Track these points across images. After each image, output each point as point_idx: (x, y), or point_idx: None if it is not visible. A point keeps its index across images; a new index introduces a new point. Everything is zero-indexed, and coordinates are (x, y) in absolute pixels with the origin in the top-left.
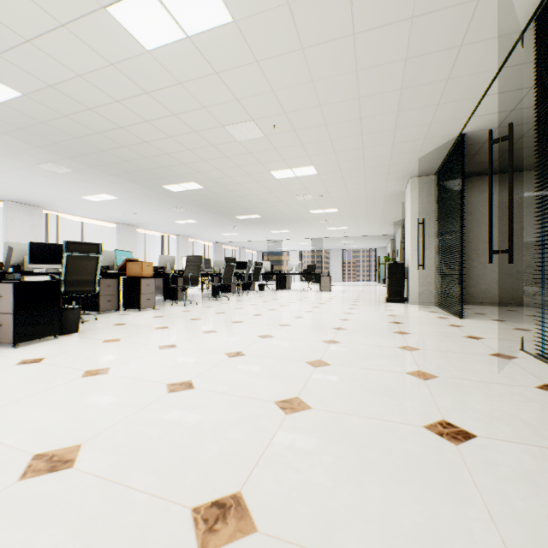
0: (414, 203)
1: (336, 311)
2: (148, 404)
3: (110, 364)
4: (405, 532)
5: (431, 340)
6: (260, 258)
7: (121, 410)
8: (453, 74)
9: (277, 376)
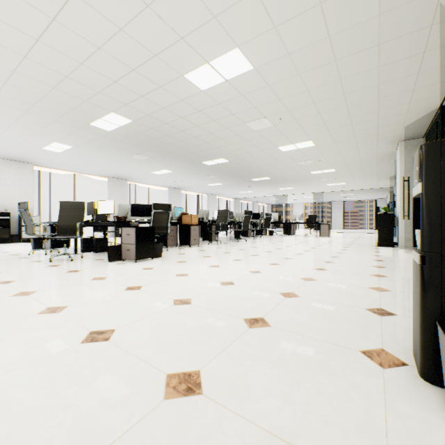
0: (403, 162)
1: (330, 251)
2: (213, 288)
3: (187, 272)
4: (336, 334)
5: (401, 272)
6: (270, 209)
7: (201, 289)
8: (422, 69)
9: (281, 283)
